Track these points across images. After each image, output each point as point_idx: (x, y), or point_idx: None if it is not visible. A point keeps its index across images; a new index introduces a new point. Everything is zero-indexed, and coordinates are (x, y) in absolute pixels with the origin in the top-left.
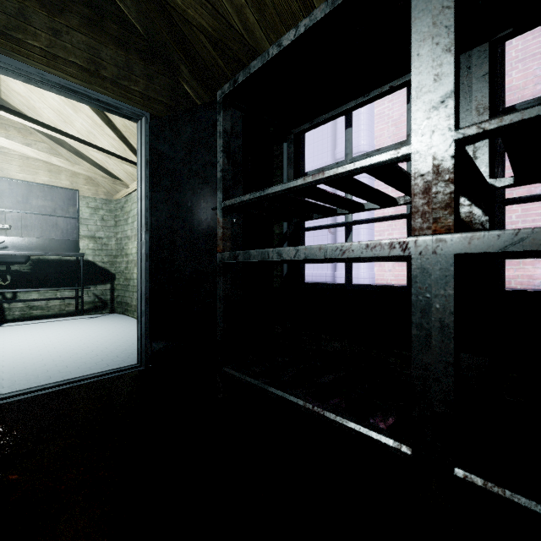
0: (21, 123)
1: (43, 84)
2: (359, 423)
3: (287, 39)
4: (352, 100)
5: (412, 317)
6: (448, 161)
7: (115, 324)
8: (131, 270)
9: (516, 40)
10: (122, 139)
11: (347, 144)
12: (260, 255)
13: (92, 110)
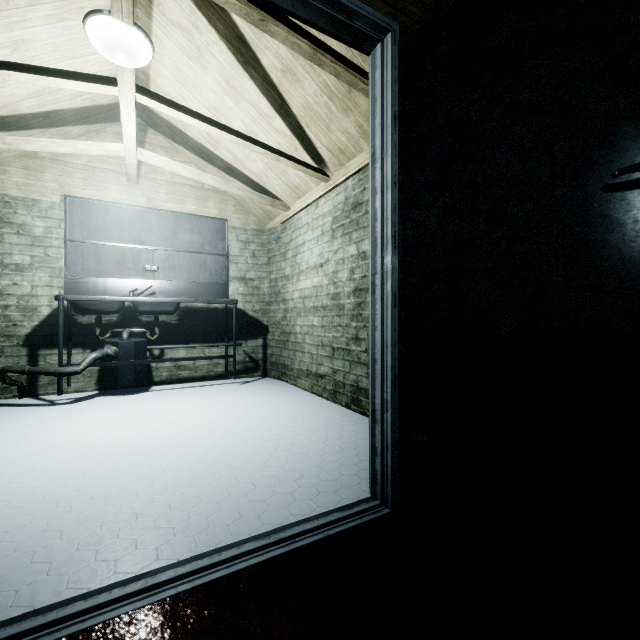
0: (168, 141)
1: None
2: None
3: None
4: None
5: None
6: None
7: (277, 395)
8: (291, 322)
9: None
10: (295, 131)
11: None
12: None
13: (260, 91)
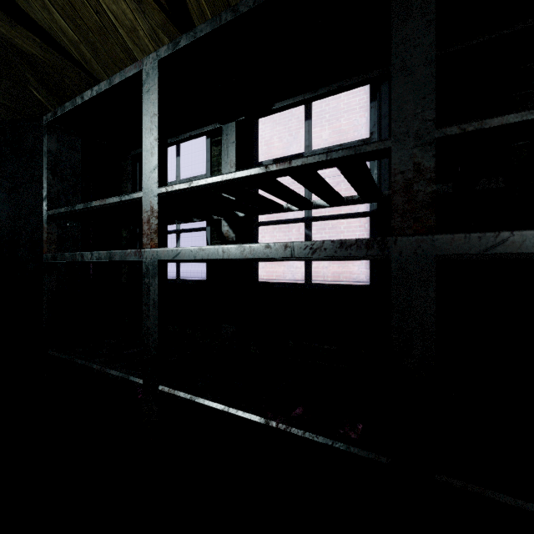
0: None
1: None
2: (125, 372)
3: (87, 95)
4: (169, 138)
5: (143, 298)
6: (156, 205)
7: None
8: None
9: (343, 95)
10: None
11: (177, 168)
12: (71, 257)
13: None
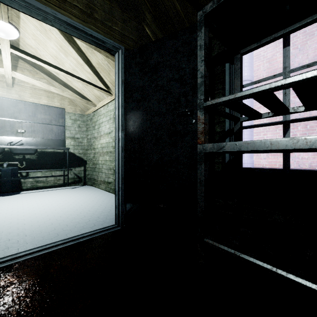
0: (31, 67)
1: (55, 22)
2: None
3: None
4: (307, 17)
5: None
6: None
7: (89, 192)
8: (97, 158)
9: None
10: (95, 73)
11: (286, 59)
12: (256, 145)
13: (77, 54)
